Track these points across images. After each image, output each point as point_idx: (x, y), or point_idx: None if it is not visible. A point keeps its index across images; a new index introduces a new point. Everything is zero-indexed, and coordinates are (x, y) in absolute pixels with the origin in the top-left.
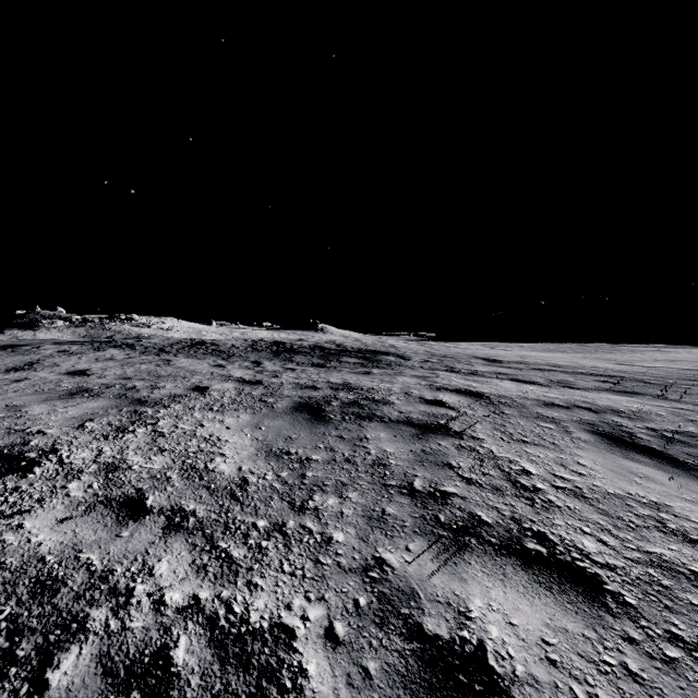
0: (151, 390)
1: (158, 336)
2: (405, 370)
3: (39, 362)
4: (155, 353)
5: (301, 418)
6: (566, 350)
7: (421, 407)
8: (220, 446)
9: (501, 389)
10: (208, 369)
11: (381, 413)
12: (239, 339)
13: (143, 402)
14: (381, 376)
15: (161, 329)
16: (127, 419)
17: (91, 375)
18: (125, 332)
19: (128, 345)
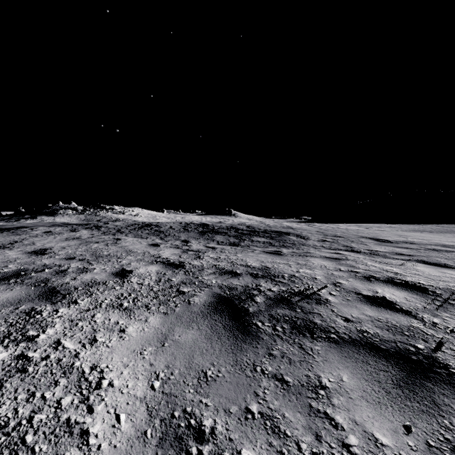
0: (76, 275)
1: (128, 219)
2: (309, 249)
3: (22, 241)
4: (112, 233)
5: (221, 325)
6: (431, 230)
7: (367, 310)
8: (93, 403)
9: (433, 278)
10: (144, 248)
11: (321, 321)
12: (176, 222)
13: (52, 295)
14: (293, 258)
15: (131, 215)
16: (6, 328)
17: (45, 254)
18: (109, 217)
19: (97, 226)
